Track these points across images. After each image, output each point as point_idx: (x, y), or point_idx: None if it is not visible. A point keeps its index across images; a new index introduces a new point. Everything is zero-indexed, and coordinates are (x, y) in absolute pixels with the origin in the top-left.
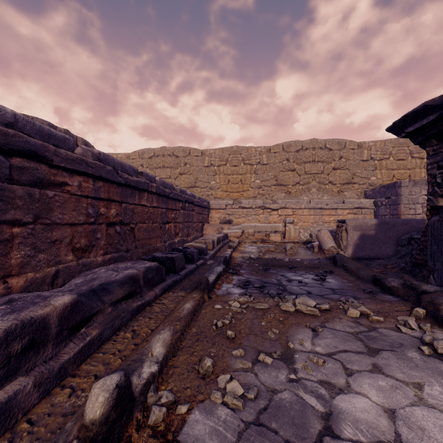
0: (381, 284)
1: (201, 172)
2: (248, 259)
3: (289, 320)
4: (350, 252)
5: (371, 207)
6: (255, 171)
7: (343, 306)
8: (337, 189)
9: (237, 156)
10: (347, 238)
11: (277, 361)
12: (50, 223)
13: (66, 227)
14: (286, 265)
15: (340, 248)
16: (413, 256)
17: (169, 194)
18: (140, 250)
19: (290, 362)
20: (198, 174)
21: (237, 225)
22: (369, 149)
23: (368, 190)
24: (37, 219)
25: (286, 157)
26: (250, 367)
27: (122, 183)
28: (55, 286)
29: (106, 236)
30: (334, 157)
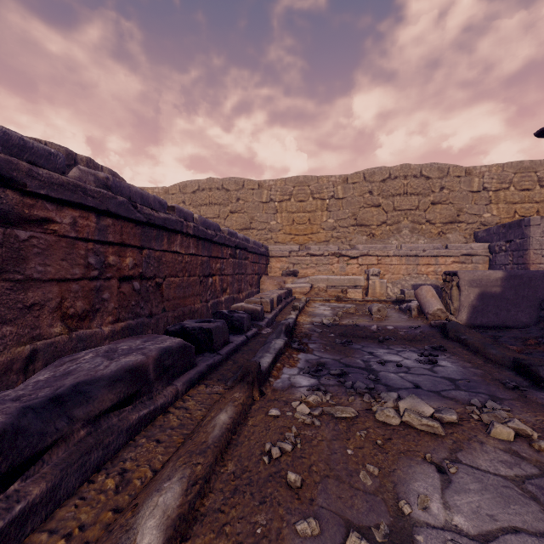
0: (531, 373)
1: (257, 210)
2: (319, 325)
3: (393, 444)
4: (464, 318)
5: (485, 253)
6: (327, 207)
7: (480, 417)
8: (437, 230)
9: (304, 189)
10: (459, 297)
11: None
12: (22, 279)
13: (50, 284)
14: (373, 336)
15: (448, 310)
16: None
17: (212, 237)
18: (171, 314)
19: None
20: (254, 212)
21: (304, 278)
22: (482, 177)
23: (480, 231)
24: None
25: (369, 189)
26: None
27: (142, 221)
28: (31, 373)
29: (117, 296)
30: (433, 188)
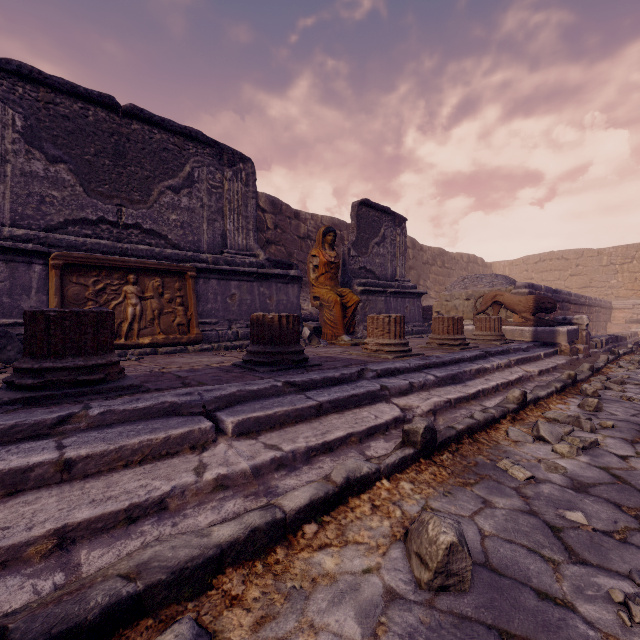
0: None
1: (596, 272)
2: None
3: None
4: None
5: None
6: None
7: None
8: None
9: None
10: None
11: None
12: None
13: None
14: None
15: None
16: None
17: (591, 304)
18: None
19: None
20: (593, 274)
21: None
22: None
23: None
24: None
25: None
26: None
27: (579, 304)
28: None
29: None
30: None
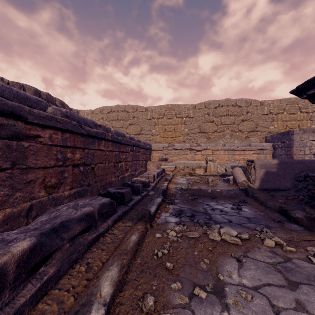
0: (287, 214)
1: (145, 123)
2: (180, 189)
3: (217, 249)
4: (257, 185)
5: (270, 149)
6: (184, 122)
7: (259, 236)
8: (245, 135)
9: (171, 112)
10: (255, 174)
11: (210, 295)
12: (25, 167)
13: (39, 170)
14: (209, 195)
15: (249, 181)
16: (310, 191)
17: (121, 140)
18: (99, 184)
19: (221, 295)
20: (143, 124)
21: (171, 162)
22: (269, 106)
23: (268, 136)
24: (14, 165)
25: (207, 112)
26: (188, 303)
27: (84, 134)
28: (30, 217)
29: (72, 175)
30: (243, 112)
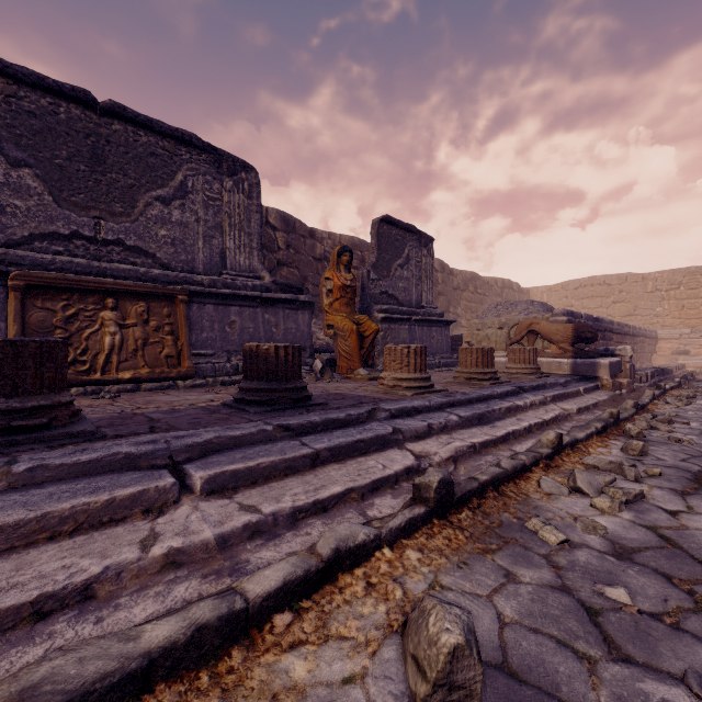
0: None
1: (641, 299)
2: None
3: None
4: None
5: None
6: None
7: None
8: None
9: (696, 278)
10: None
11: None
12: None
13: None
14: None
15: None
16: None
17: (635, 333)
18: None
19: None
20: (637, 301)
21: (696, 356)
22: None
23: None
24: None
25: None
26: None
27: (623, 334)
28: None
29: None
30: None
